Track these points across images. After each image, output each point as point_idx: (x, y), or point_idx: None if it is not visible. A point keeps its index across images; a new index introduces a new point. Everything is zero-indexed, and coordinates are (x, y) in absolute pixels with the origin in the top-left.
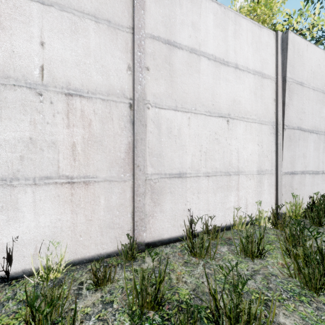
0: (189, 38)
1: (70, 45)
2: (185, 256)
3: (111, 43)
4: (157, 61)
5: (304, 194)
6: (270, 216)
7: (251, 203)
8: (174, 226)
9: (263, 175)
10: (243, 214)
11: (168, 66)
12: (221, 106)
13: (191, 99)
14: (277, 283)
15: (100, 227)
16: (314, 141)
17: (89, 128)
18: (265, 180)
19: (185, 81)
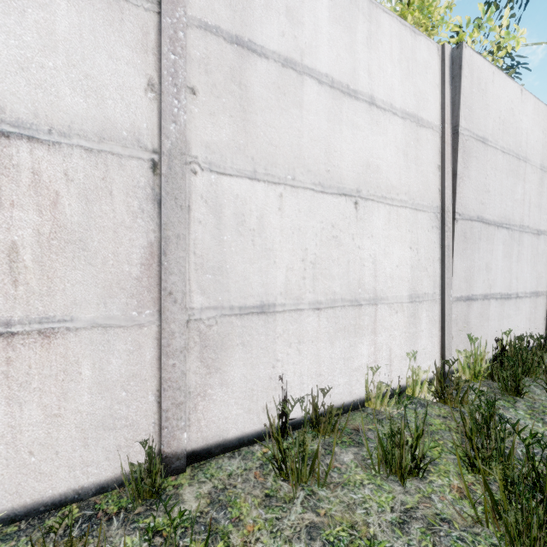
0: (280, 38)
1: (4, 21)
2: (267, 480)
3: (109, 29)
4: (214, 76)
5: (488, 335)
6: (433, 379)
7: (398, 356)
8: (251, 412)
9: (420, 304)
10: (384, 377)
11: (238, 89)
12: (343, 175)
13: (284, 159)
14: (453, 543)
15: (81, 429)
16: (504, 243)
17: (52, 212)
18: (423, 312)
19: (273, 122)
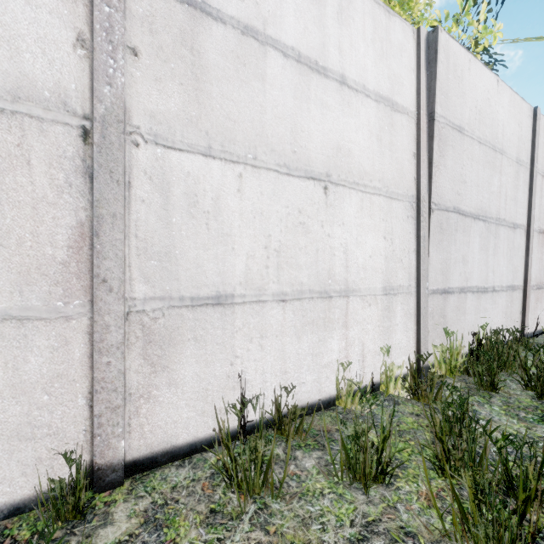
0: (240, 3)
1: None
2: (216, 492)
3: None
4: (161, 38)
5: (465, 329)
6: (407, 375)
7: (371, 351)
8: (205, 415)
9: (395, 297)
10: (356, 373)
11: (190, 54)
12: (311, 157)
13: (245, 136)
14: None
15: None
16: (480, 235)
17: None
18: (398, 305)
19: (231, 94)
